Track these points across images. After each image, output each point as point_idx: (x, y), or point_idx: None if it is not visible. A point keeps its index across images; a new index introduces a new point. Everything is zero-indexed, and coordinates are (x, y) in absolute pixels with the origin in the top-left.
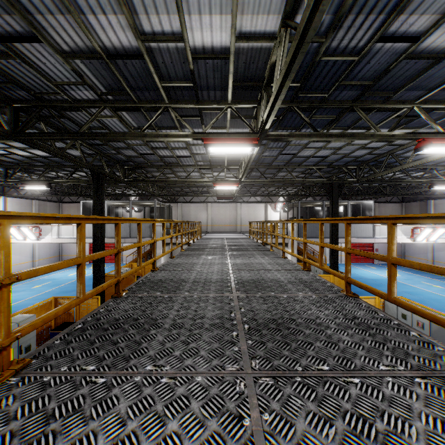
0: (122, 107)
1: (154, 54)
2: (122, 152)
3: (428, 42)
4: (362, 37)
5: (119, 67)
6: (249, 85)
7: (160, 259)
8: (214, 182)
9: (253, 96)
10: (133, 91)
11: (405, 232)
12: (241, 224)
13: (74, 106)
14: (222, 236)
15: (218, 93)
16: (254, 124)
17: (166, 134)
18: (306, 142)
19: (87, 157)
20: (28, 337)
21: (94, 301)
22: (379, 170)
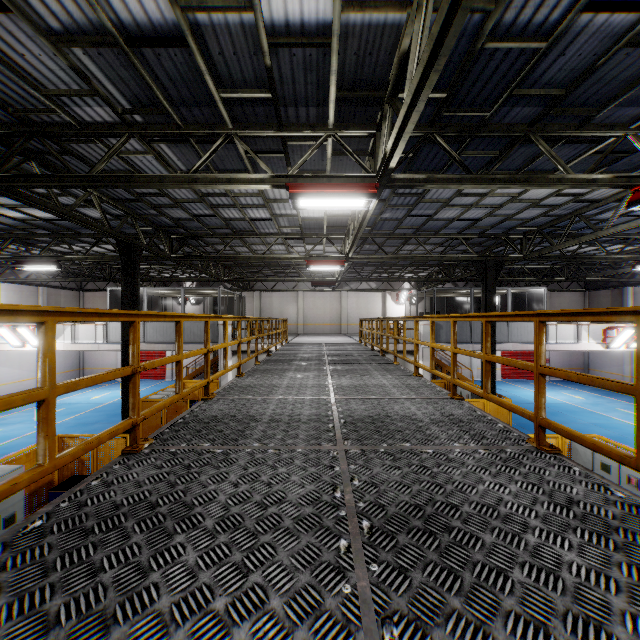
0: (158, 135)
1: (205, 38)
2: (167, 213)
3: None
4: (558, 4)
5: (148, 63)
6: (362, 97)
7: (227, 374)
8: (307, 259)
9: (369, 117)
10: (175, 107)
11: (594, 335)
12: (348, 322)
13: (82, 132)
14: (319, 340)
15: (313, 111)
16: (370, 163)
17: (229, 178)
18: (448, 197)
19: (113, 220)
20: (12, 502)
21: (120, 442)
22: (560, 240)
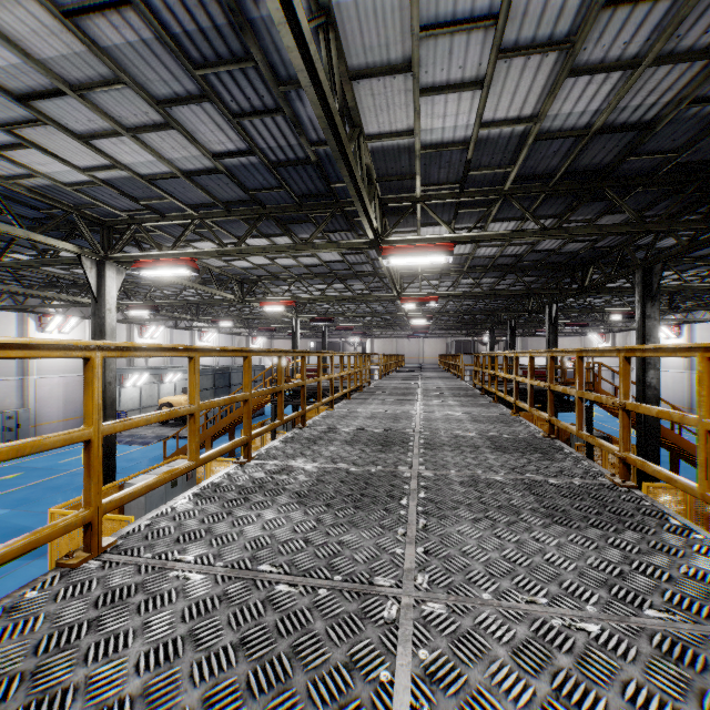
0: None
1: None
2: None
3: (26, 4)
4: None
5: None
6: None
7: None
8: None
9: None
10: None
11: None
12: None
13: None
14: None
15: None
16: None
17: None
18: None
19: None
20: None
21: None
22: None
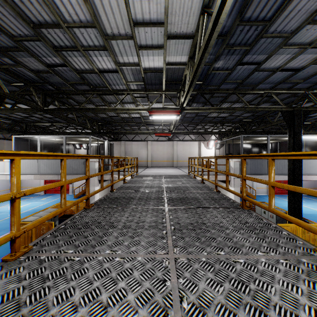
0: None
1: None
2: (22, 62)
3: None
4: None
5: None
6: None
7: (95, 196)
8: (150, 110)
9: None
10: None
11: None
12: (177, 159)
13: None
14: (160, 171)
15: None
16: None
17: None
18: (294, 28)
19: None
20: None
21: None
22: None
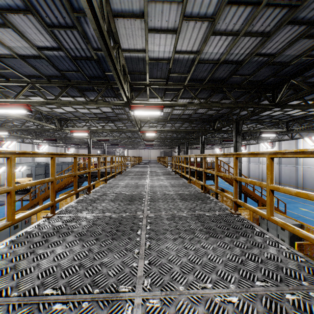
0: None
1: None
2: None
3: None
4: None
5: None
6: None
7: None
8: None
9: None
10: None
11: None
12: None
13: None
14: None
15: None
16: None
17: None
18: None
19: None
20: None
21: None
22: None
